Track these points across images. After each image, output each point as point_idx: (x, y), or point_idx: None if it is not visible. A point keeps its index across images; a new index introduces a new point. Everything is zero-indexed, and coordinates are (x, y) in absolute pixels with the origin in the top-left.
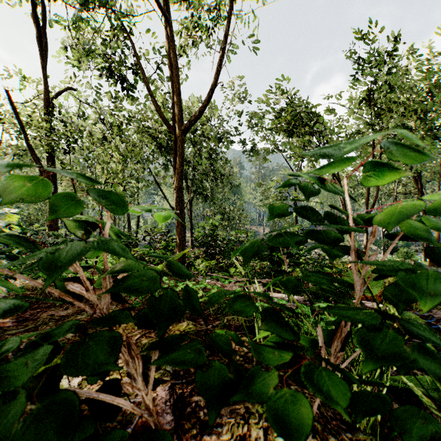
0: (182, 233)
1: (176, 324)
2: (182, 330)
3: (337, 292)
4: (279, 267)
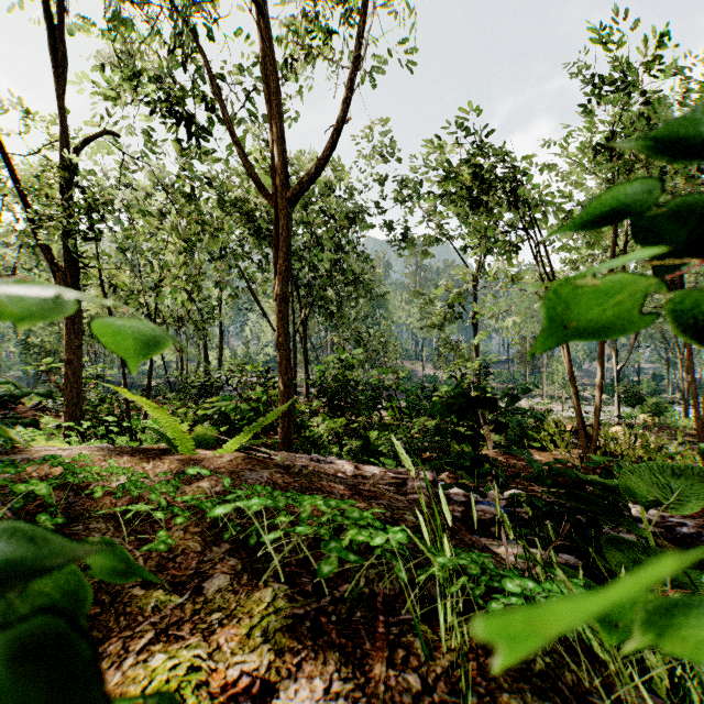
0: (288, 373)
1: (246, 594)
2: (259, 618)
3: (601, 506)
4: (473, 449)
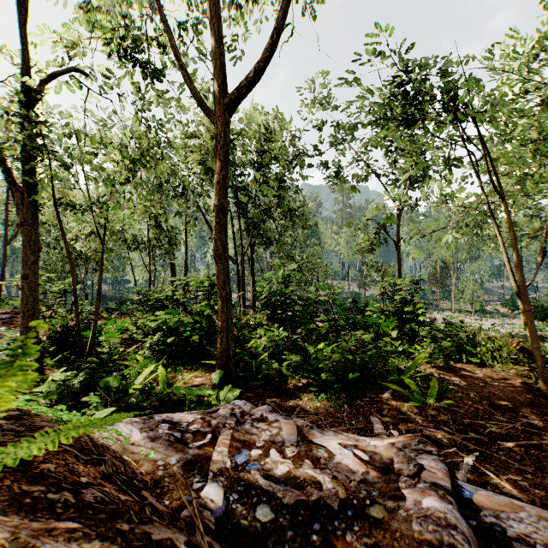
0: (226, 287)
1: None
2: None
3: None
4: None
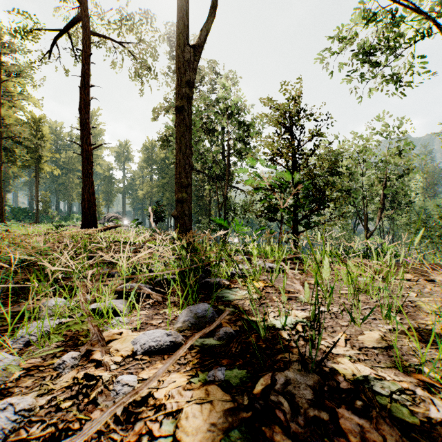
0: None
1: None
2: None
3: None
4: None
